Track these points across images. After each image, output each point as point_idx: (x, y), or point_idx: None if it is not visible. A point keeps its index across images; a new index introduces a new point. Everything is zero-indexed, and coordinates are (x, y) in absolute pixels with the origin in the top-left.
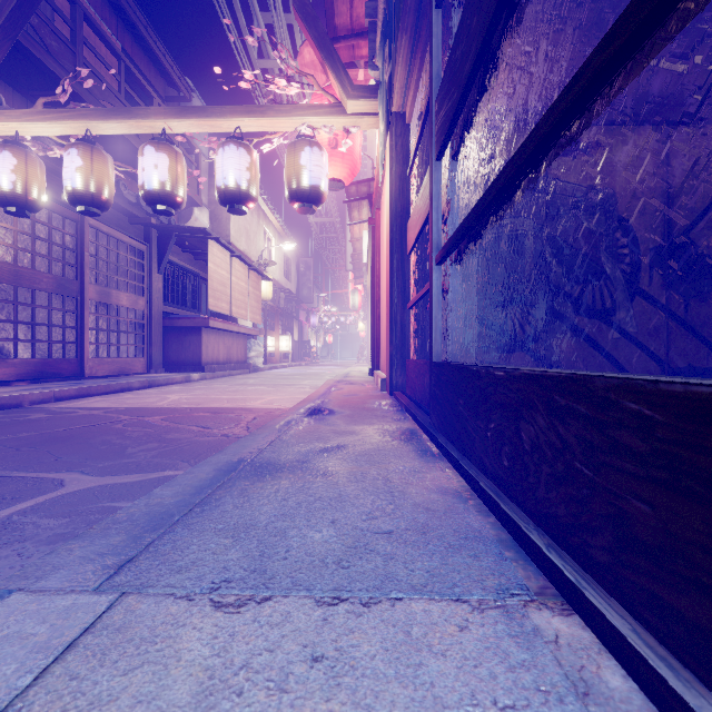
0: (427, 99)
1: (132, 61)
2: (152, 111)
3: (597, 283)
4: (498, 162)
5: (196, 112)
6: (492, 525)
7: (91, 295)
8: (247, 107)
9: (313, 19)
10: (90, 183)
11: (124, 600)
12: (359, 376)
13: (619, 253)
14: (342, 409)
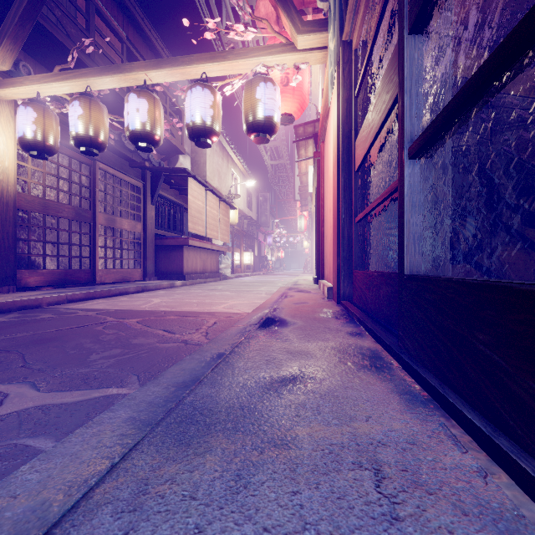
0: None
1: (134, 47)
2: (136, 65)
3: None
4: None
5: (169, 63)
6: None
7: (101, 221)
8: (211, 54)
9: None
10: (89, 127)
11: None
12: (306, 284)
13: None
14: (293, 320)
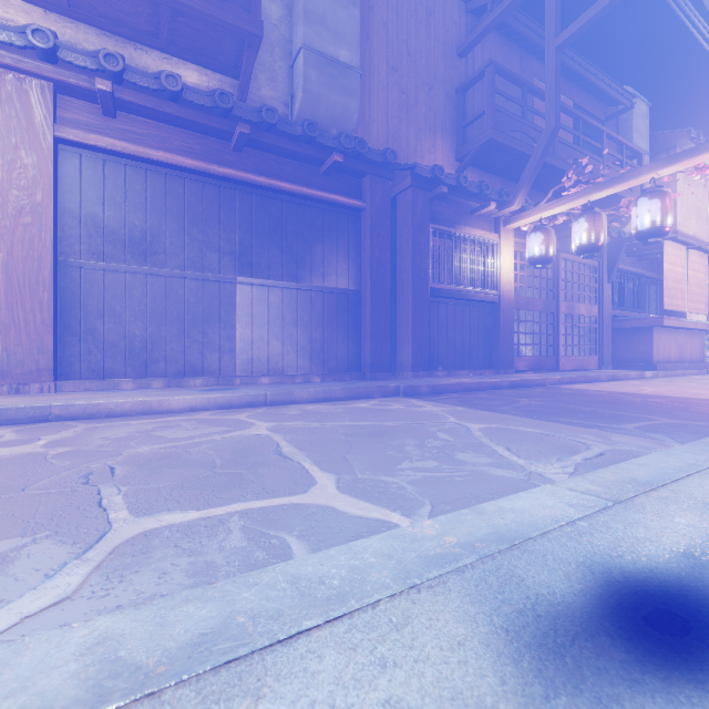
0: None
1: (579, 108)
2: (643, 169)
3: None
4: None
5: (687, 155)
6: None
7: (562, 309)
8: None
9: None
10: (592, 237)
11: None
12: None
13: None
14: None
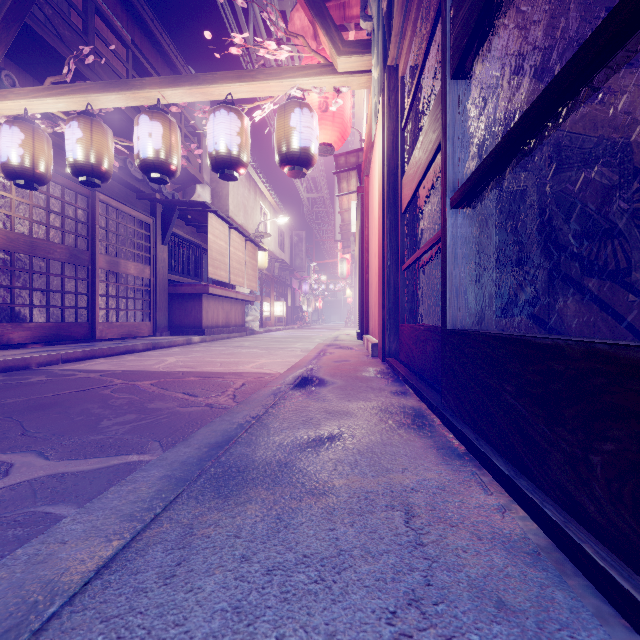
0: (430, 31)
1: (141, 53)
2: (147, 82)
3: (611, 241)
4: (499, 115)
5: (188, 80)
6: None
7: (101, 264)
8: (238, 72)
9: None
10: (90, 153)
11: None
12: (348, 340)
13: (636, 207)
14: (333, 379)
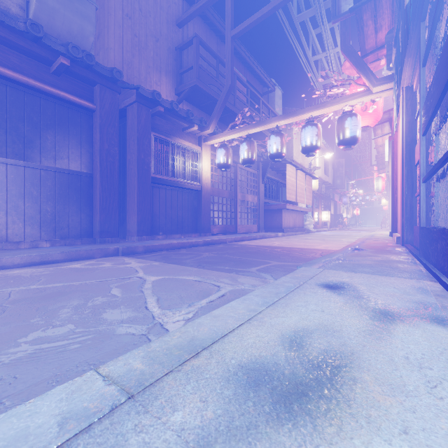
0: None
1: (250, 84)
2: (273, 119)
3: None
4: None
5: (291, 115)
6: (427, 274)
7: (239, 197)
8: (316, 105)
9: (352, 53)
10: (249, 154)
11: (325, 270)
12: (381, 237)
13: None
14: (370, 249)
